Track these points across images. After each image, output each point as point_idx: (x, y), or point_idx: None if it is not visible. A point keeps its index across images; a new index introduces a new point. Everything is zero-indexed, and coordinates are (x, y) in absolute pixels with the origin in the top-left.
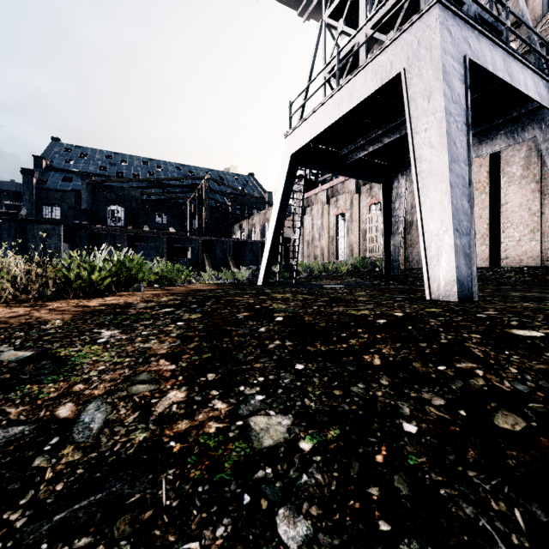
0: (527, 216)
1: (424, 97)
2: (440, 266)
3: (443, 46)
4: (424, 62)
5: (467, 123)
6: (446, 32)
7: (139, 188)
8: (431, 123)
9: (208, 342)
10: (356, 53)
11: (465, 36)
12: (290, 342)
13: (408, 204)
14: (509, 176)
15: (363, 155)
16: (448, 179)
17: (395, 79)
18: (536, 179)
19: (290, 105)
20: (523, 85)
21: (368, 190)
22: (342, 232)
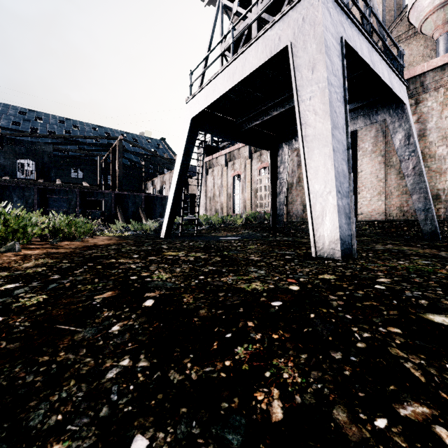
0: (375, 182)
1: (308, 68)
2: (324, 225)
3: (325, 24)
4: (308, 36)
5: (344, 96)
6: (327, 12)
7: (52, 144)
8: (315, 92)
9: (3, 372)
10: (249, 33)
11: (341, 20)
12: (146, 360)
13: (290, 169)
14: (363, 150)
15: (254, 125)
16: (331, 144)
17: (281, 56)
18: (382, 154)
19: (191, 74)
20: (381, 73)
21: (258, 156)
22: (238, 191)
